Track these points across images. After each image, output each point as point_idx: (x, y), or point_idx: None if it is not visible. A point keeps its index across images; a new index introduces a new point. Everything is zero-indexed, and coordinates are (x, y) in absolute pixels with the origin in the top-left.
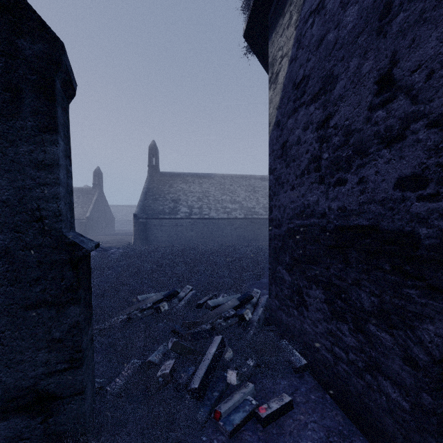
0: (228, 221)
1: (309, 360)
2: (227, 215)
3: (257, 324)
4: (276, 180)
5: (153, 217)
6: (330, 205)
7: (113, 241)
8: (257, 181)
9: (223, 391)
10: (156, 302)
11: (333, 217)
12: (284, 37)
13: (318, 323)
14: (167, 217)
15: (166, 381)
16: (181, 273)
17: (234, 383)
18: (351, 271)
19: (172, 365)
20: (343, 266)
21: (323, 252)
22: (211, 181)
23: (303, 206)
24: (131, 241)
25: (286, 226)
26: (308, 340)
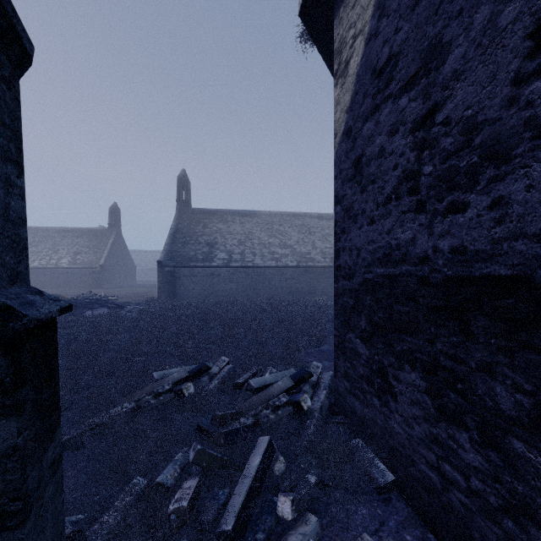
0: (277, 270)
1: (397, 474)
2: (275, 263)
3: (318, 414)
4: (345, 212)
5: (182, 265)
6: (436, 245)
7: (133, 296)
8: (313, 220)
9: (271, 529)
10: (178, 382)
11: (441, 262)
12: (357, 7)
13: (413, 422)
14: (201, 264)
15: (182, 519)
16: (216, 338)
17: (288, 518)
18: (476, 349)
19: (193, 490)
20: (460, 340)
21: (423, 317)
22: (255, 220)
23: (389, 247)
24: (155, 295)
25: (362, 277)
26: (396, 445)
